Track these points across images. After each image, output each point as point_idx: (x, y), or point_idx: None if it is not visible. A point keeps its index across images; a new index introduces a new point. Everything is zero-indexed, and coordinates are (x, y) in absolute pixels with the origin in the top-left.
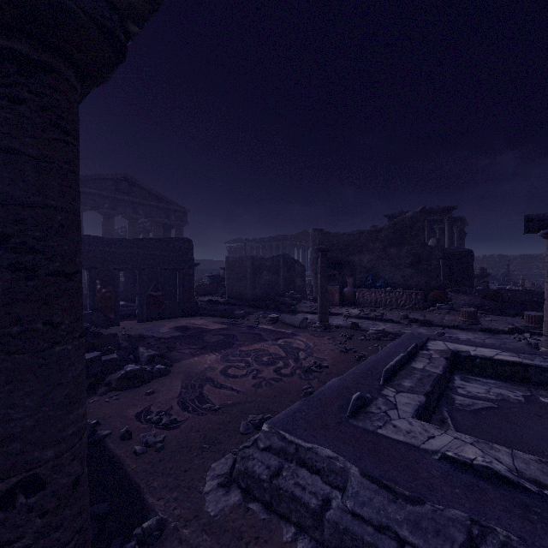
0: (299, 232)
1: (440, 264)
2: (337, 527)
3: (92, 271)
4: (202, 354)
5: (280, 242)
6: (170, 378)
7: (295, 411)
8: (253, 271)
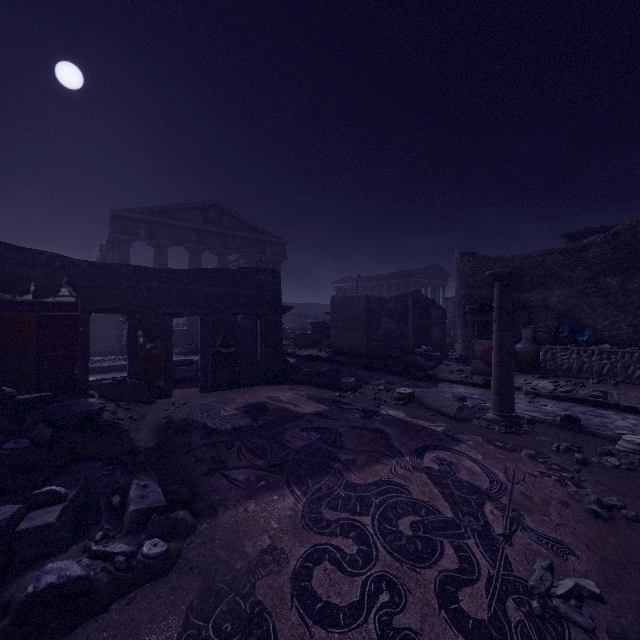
0: (427, 266)
1: None
2: None
3: (132, 318)
4: (267, 492)
5: (402, 280)
6: (165, 592)
7: None
8: (367, 317)
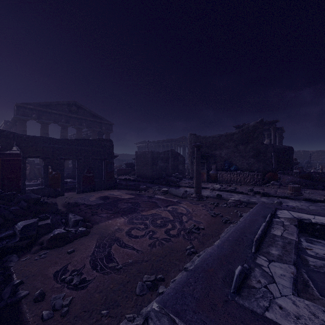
0: (180, 137)
1: (272, 155)
2: None
3: (46, 160)
4: (115, 218)
5: (169, 143)
6: (89, 237)
7: (184, 285)
8: (152, 160)
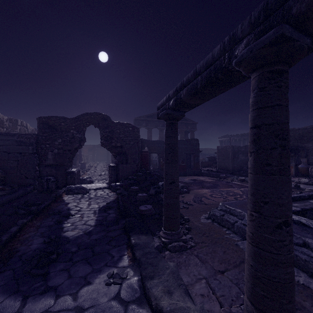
0: None
1: None
2: (238, 227)
3: (159, 154)
4: (202, 189)
5: None
6: (189, 194)
7: (233, 202)
8: (233, 154)
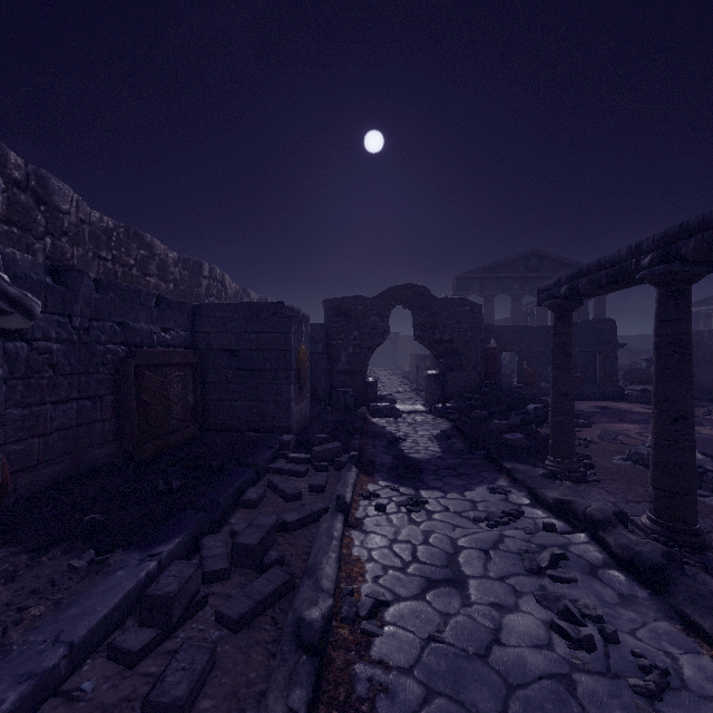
0: None
1: None
2: None
3: (520, 354)
4: (620, 423)
5: None
6: (591, 429)
7: None
8: None
